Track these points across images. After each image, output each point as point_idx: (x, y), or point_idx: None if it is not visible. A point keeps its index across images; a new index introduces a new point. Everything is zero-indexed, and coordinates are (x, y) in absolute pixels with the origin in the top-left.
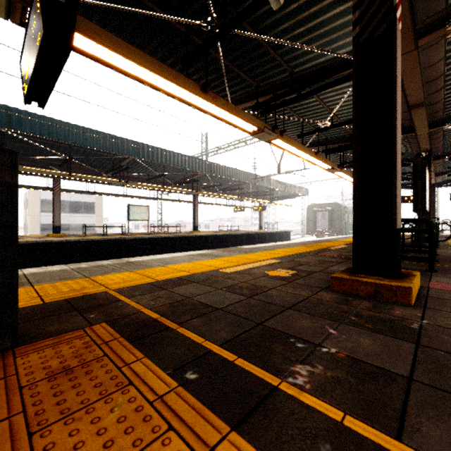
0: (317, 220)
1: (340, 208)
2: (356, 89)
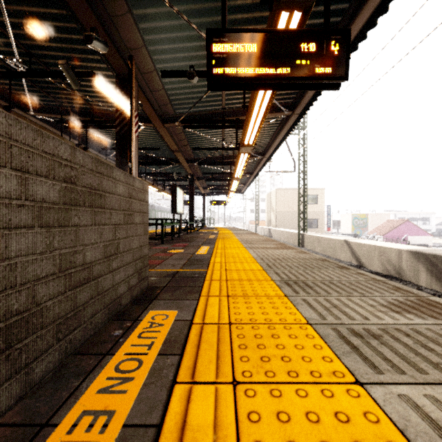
0: None
1: (149, 207)
2: (117, 157)
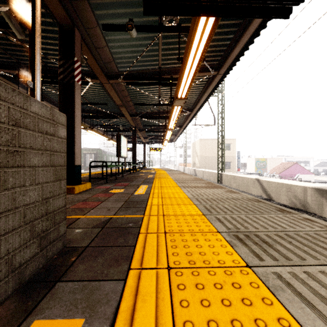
0: (86, 159)
1: (102, 152)
2: (60, 103)
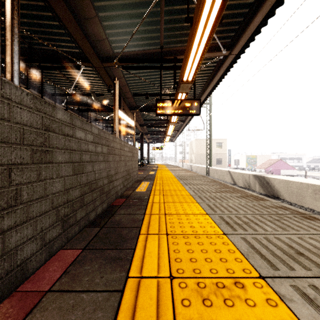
0: None
1: None
2: None
